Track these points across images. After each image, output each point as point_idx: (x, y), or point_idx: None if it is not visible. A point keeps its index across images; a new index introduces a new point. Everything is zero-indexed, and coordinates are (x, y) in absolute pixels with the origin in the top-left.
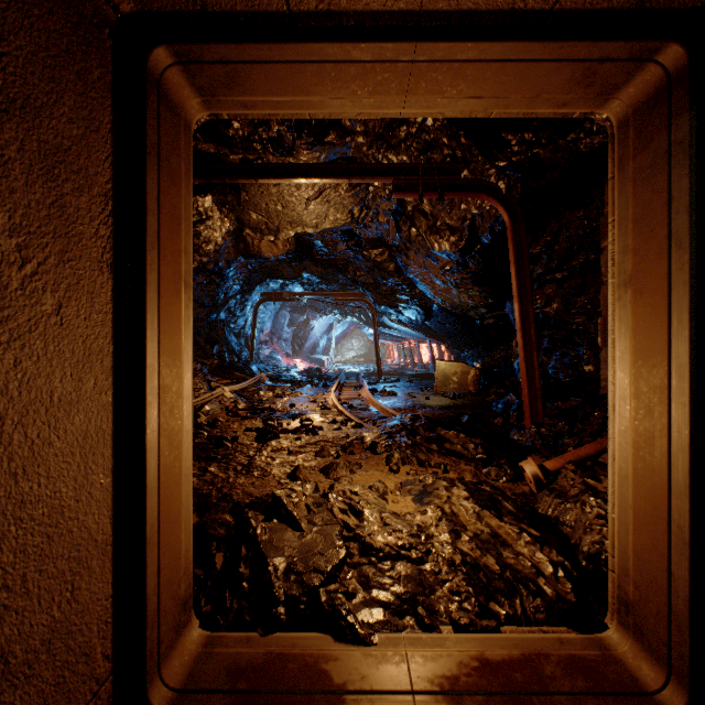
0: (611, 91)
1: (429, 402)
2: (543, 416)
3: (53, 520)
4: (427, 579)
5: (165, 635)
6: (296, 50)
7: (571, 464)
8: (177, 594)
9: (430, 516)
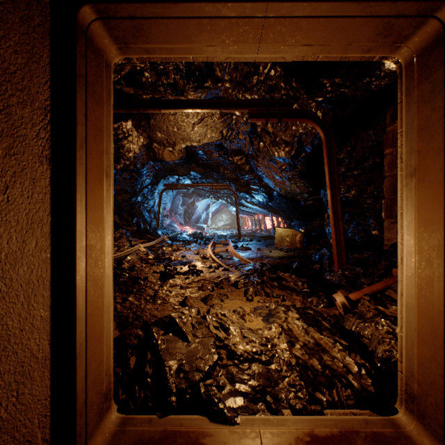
0: (402, 41)
1: (271, 254)
2: (346, 264)
3: (0, 346)
4: (273, 376)
5: (91, 419)
6: (182, 8)
7: (366, 296)
8: (100, 390)
9: (274, 331)
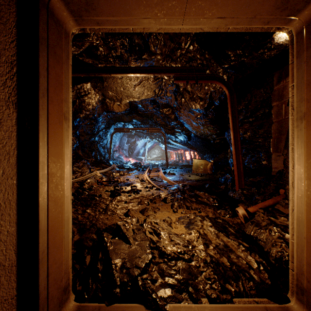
0: (295, 14)
1: (190, 178)
2: (244, 185)
3: None
4: (193, 271)
5: (52, 310)
6: None
7: (261, 209)
8: (60, 285)
9: (193, 235)
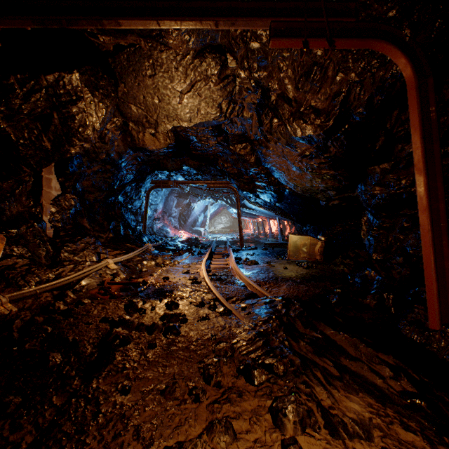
0: None
1: (288, 273)
2: None
3: None
4: None
5: None
6: None
7: None
8: None
9: None
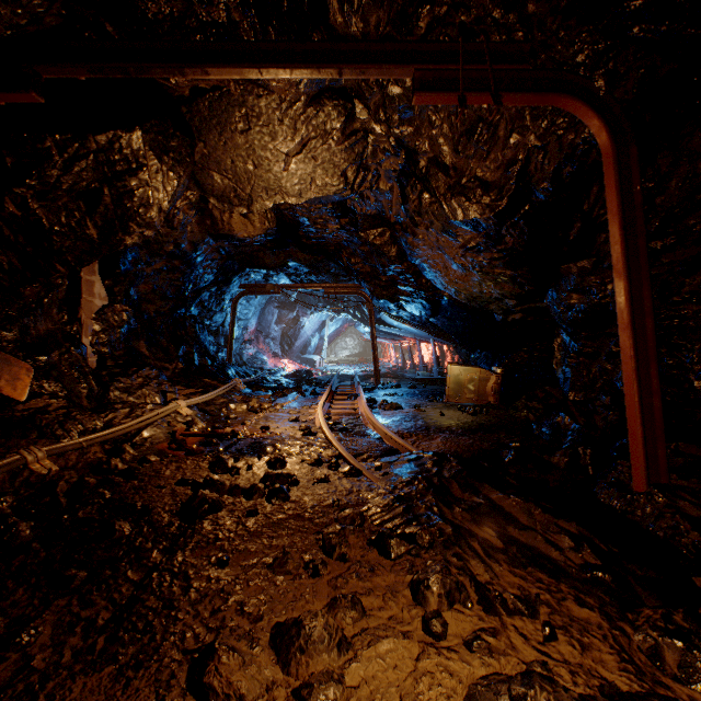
0: None
1: (445, 421)
2: (667, 472)
3: None
4: None
5: None
6: None
7: None
8: None
9: None
